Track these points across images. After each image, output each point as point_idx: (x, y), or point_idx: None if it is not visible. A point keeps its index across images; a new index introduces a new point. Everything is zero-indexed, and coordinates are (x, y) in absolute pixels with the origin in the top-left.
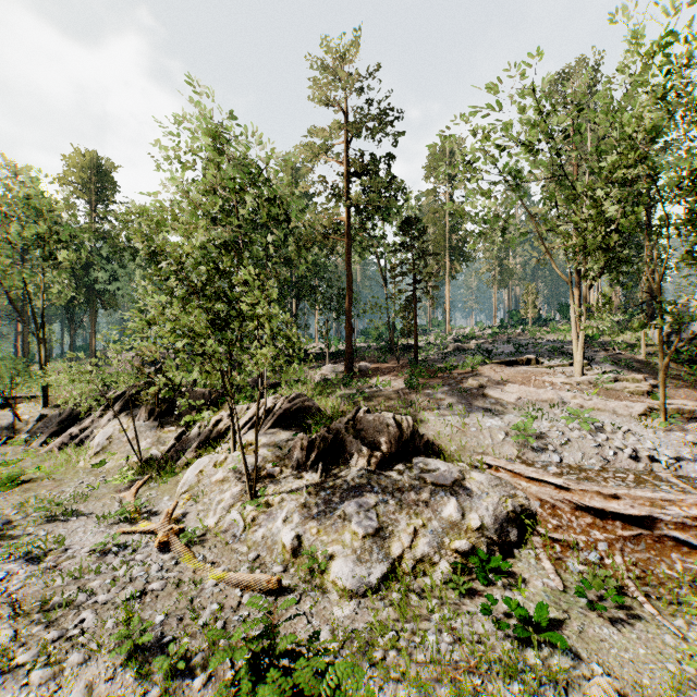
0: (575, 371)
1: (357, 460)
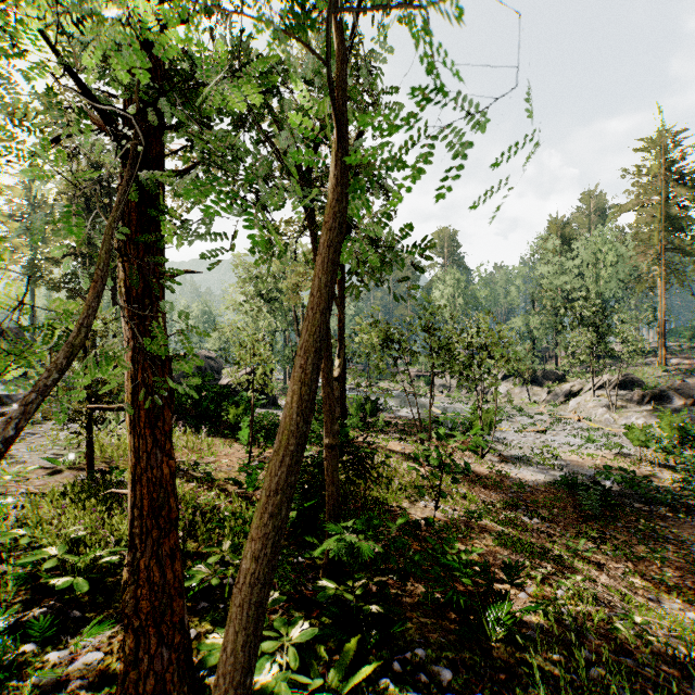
0: None
1: (676, 402)
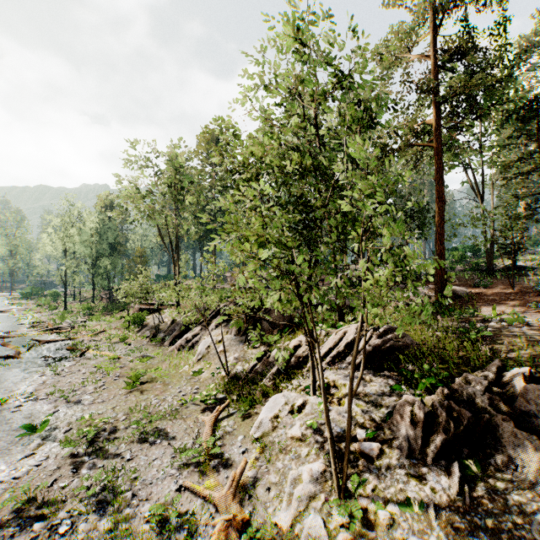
0: None
1: (539, 481)
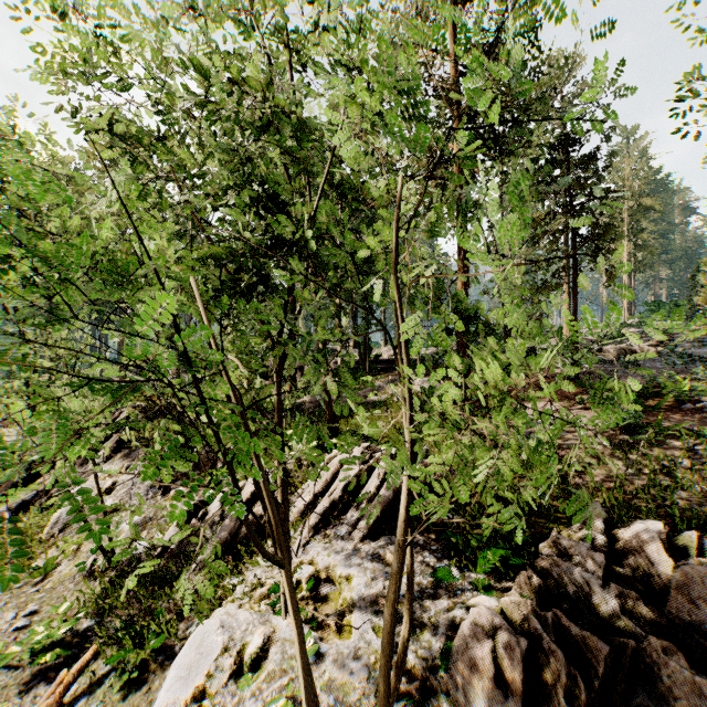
0: None
1: None
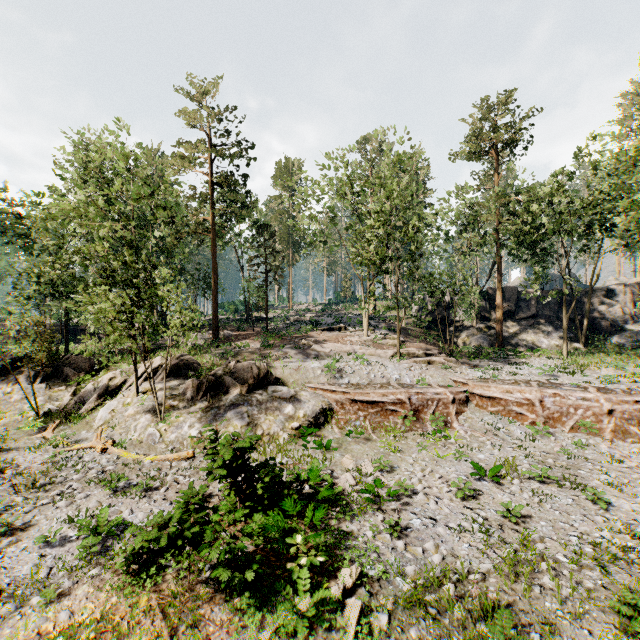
0: (364, 334)
1: (233, 390)
